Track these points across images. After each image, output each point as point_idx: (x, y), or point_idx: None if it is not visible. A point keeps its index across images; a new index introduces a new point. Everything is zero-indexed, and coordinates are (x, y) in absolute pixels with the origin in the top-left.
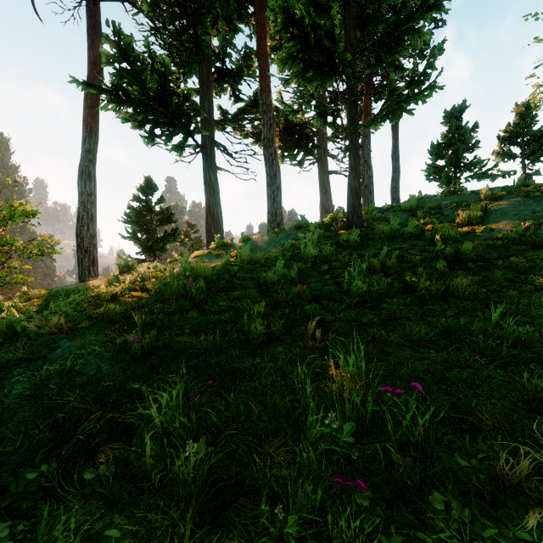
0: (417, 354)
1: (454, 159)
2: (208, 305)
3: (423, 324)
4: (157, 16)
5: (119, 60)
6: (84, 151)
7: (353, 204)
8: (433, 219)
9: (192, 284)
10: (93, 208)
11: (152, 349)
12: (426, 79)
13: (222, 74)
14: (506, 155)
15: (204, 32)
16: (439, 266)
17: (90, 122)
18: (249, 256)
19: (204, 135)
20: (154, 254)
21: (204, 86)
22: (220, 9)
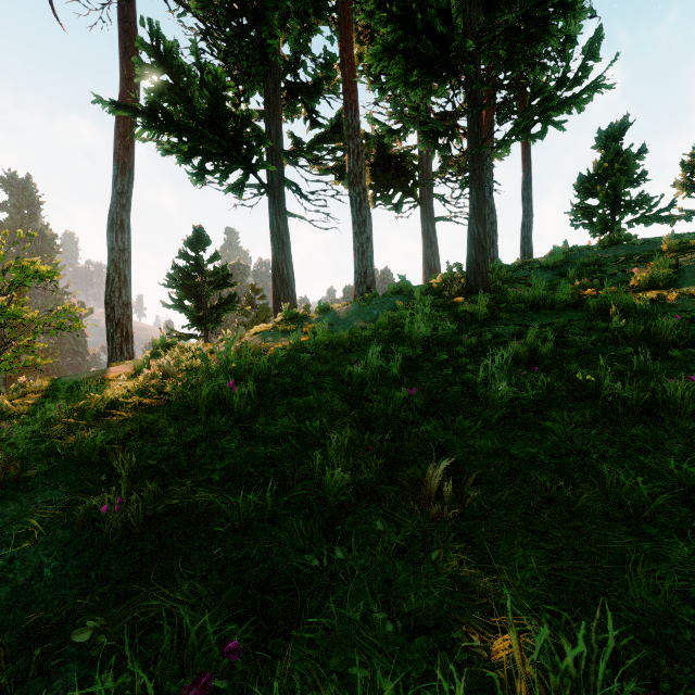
0: (645, 543)
1: (612, 197)
2: (257, 424)
3: (628, 465)
4: (209, 16)
5: (157, 72)
6: (115, 194)
7: (475, 259)
8: (595, 280)
9: (234, 388)
10: (127, 268)
11: (148, 520)
12: (585, 76)
13: (295, 90)
14: (694, 188)
15: (271, 35)
16: (621, 353)
17: (123, 156)
18: (328, 337)
19: (270, 170)
20: (206, 328)
21: (270, 105)
22: (291, 2)
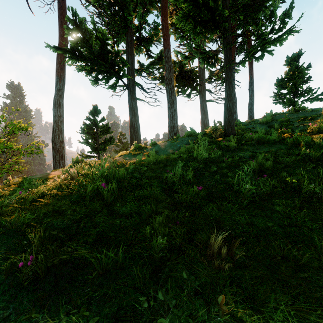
0: None
1: (293, 89)
2: (116, 206)
3: None
4: (100, 6)
5: (75, 32)
6: (56, 90)
7: (228, 119)
8: (289, 129)
9: (105, 186)
10: (62, 124)
11: (49, 268)
12: (284, 26)
13: (140, 40)
14: None
15: (129, 14)
16: (308, 167)
17: (60, 72)
18: (155, 158)
19: (128, 78)
20: (99, 153)
21: (128, 47)
22: None
